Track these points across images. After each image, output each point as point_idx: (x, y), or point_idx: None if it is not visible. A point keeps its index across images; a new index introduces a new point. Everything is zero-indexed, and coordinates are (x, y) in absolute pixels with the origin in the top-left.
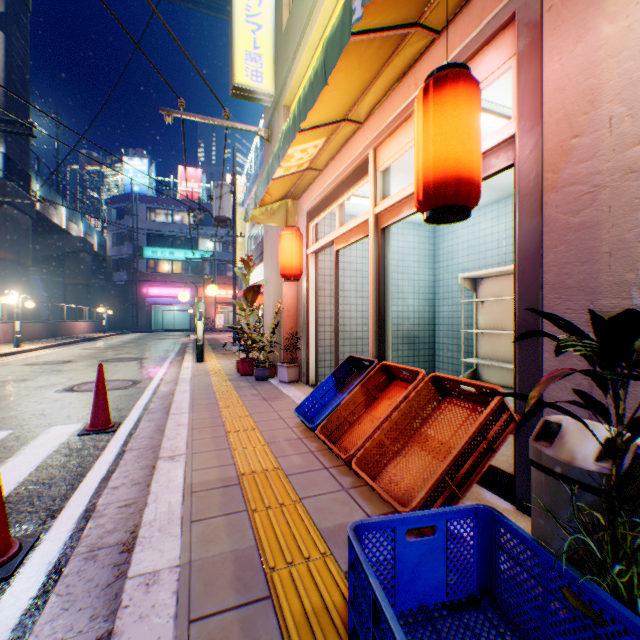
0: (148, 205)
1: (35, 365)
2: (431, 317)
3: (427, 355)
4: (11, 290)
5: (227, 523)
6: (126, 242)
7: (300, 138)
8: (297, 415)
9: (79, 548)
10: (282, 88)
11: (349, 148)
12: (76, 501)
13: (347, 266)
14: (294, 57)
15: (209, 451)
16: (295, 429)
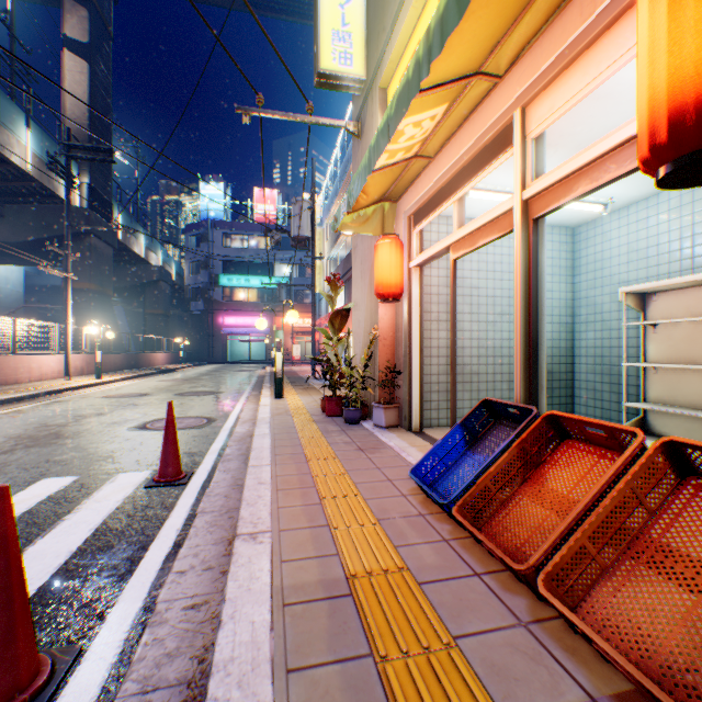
0: (224, 231)
1: (113, 398)
2: (568, 346)
3: (563, 396)
4: (93, 320)
5: (344, 683)
6: (202, 270)
7: (415, 104)
8: (415, 480)
9: (126, 684)
10: (377, 67)
11: (477, 118)
12: (132, 591)
13: (458, 282)
14: (394, 21)
15: (301, 528)
16: (411, 498)
